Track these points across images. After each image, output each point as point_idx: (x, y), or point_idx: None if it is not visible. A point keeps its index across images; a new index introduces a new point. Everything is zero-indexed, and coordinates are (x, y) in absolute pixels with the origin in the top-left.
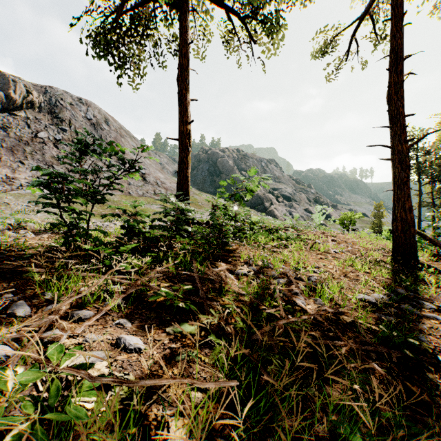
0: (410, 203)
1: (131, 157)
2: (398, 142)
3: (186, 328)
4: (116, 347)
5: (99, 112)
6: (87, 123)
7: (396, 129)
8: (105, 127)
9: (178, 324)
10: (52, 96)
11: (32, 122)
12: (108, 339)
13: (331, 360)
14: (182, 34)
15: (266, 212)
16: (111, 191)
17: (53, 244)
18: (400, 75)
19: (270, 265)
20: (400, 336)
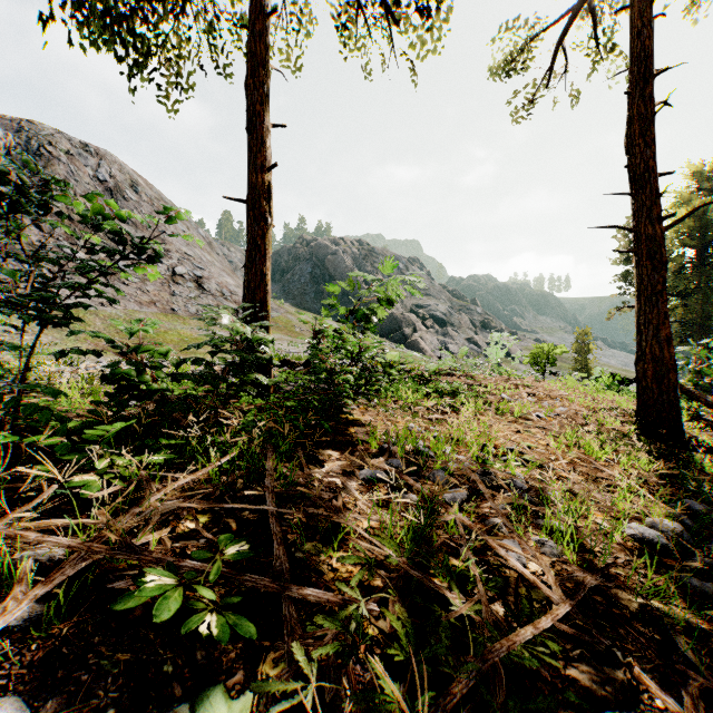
0: (668, 329)
1: (177, 248)
2: (647, 220)
3: None
4: None
5: (121, 170)
6: (99, 188)
7: (644, 197)
8: (130, 196)
9: (192, 700)
10: (33, 137)
11: None
12: None
13: None
14: None
15: (406, 344)
16: (140, 307)
17: None
18: (651, 101)
19: (430, 453)
20: None
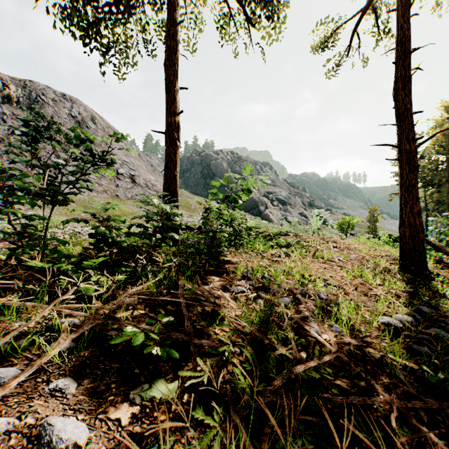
0: (419, 207)
1: (119, 157)
2: (406, 141)
3: (161, 389)
4: (35, 444)
5: (85, 110)
6: (72, 121)
7: (404, 126)
8: (91, 126)
9: (150, 383)
10: (33, 90)
11: (9, 118)
12: (27, 425)
13: (371, 430)
14: (169, 11)
15: (261, 216)
16: (97, 194)
17: (3, 256)
18: (408, 68)
19: (271, 279)
20: (447, 380)
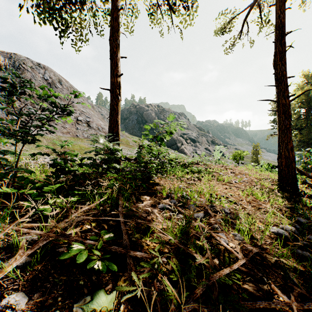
0: (292, 144)
1: (78, 109)
2: (283, 97)
3: (100, 301)
4: None
5: (54, 75)
6: (45, 82)
7: (281, 87)
8: (58, 86)
9: (92, 295)
10: (16, 60)
11: None
12: None
13: None
14: (113, 0)
15: (178, 150)
16: (63, 134)
17: None
18: (284, 46)
19: (188, 197)
20: None
